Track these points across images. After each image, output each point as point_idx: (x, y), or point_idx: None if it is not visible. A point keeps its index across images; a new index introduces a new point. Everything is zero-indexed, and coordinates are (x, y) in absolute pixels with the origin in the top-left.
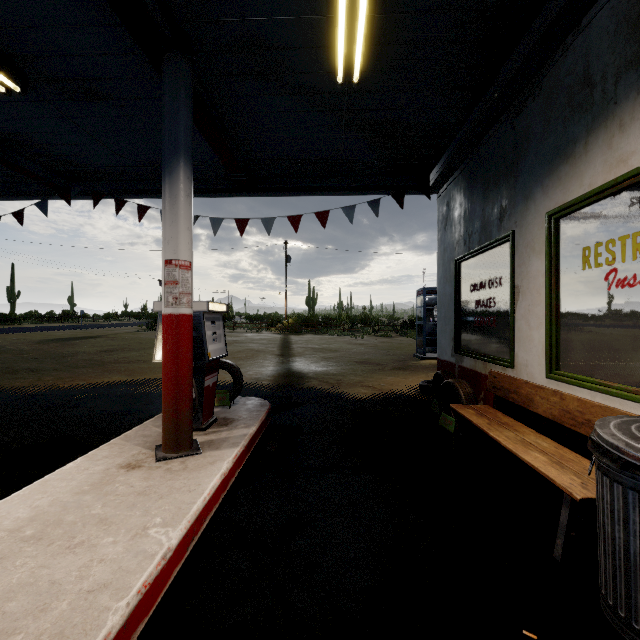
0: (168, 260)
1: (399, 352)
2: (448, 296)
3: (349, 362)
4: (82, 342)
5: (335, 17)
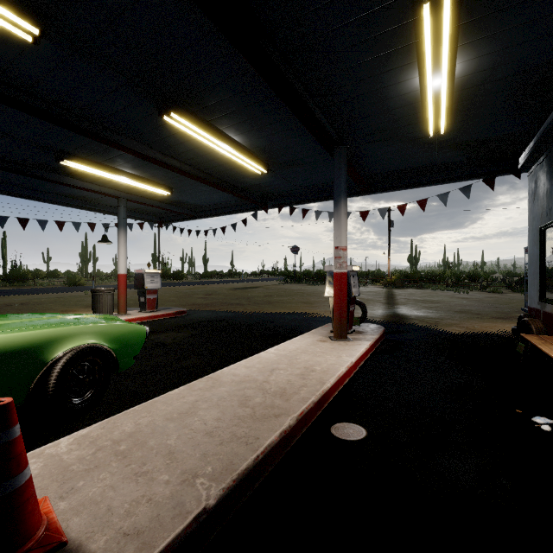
0: (336, 246)
1: (505, 306)
2: (535, 256)
3: (448, 311)
4: (252, 290)
5: (427, 114)
